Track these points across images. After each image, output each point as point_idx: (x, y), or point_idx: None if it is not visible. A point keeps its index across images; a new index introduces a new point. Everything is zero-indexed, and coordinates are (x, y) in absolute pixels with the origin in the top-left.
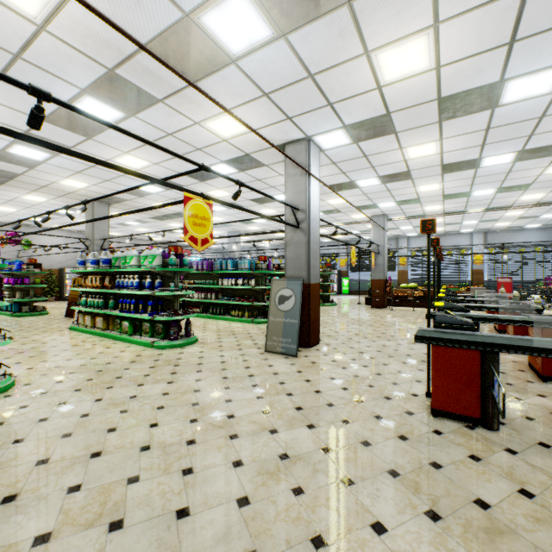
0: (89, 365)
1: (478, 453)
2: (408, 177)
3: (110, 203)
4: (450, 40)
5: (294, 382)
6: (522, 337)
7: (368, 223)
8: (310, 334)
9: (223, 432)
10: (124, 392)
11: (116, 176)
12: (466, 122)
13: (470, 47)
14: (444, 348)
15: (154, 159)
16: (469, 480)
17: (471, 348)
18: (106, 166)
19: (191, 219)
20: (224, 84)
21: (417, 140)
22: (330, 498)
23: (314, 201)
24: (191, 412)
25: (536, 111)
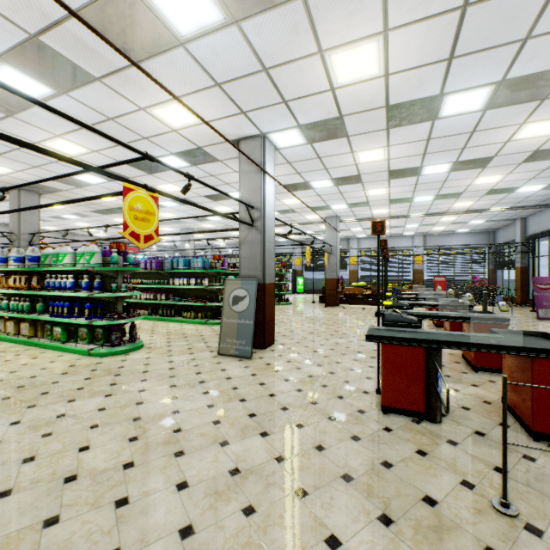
0: (7, 380)
1: (424, 447)
2: (359, 180)
3: (41, 192)
4: (398, 49)
5: (248, 386)
6: (460, 333)
7: (322, 224)
8: (265, 334)
9: (168, 450)
10: (50, 411)
11: (46, 162)
12: (410, 131)
13: (415, 58)
14: (393, 347)
15: (93, 146)
16: (418, 477)
17: (417, 345)
18: (20, 144)
19: (131, 213)
20: (172, 69)
21: (367, 145)
22: (283, 514)
23: (269, 199)
24: (131, 429)
25: (468, 126)
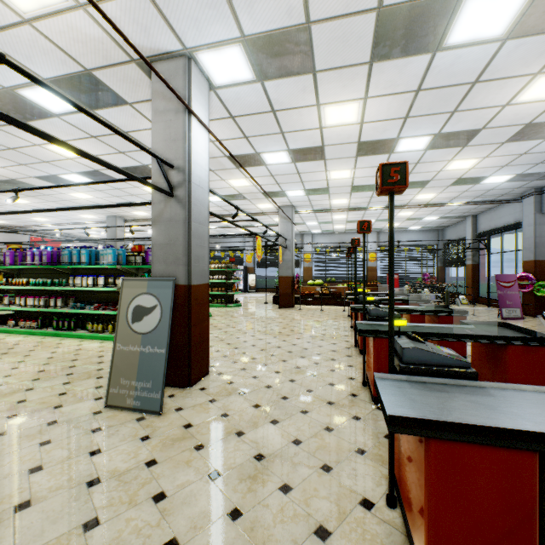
0: None
1: None
2: (321, 156)
3: None
4: None
5: (124, 513)
6: None
7: (276, 216)
8: (191, 364)
9: None
10: None
11: None
12: (399, 71)
13: None
14: (457, 446)
15: None
16: None
17: (521, 446)
18: None
19: None
20: None
21: (338, 93)
22: None
23: (199, 157)
24: None
25: (473, 71)
